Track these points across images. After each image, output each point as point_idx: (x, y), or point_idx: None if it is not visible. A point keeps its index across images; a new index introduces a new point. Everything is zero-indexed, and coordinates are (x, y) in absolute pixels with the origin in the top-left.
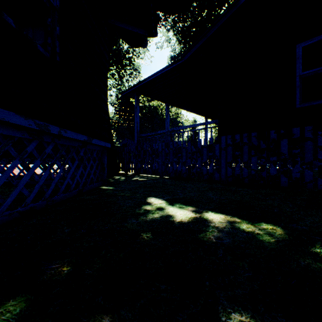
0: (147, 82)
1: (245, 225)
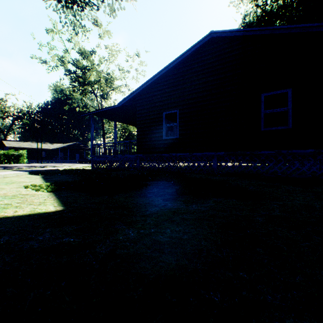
0: None
1: None
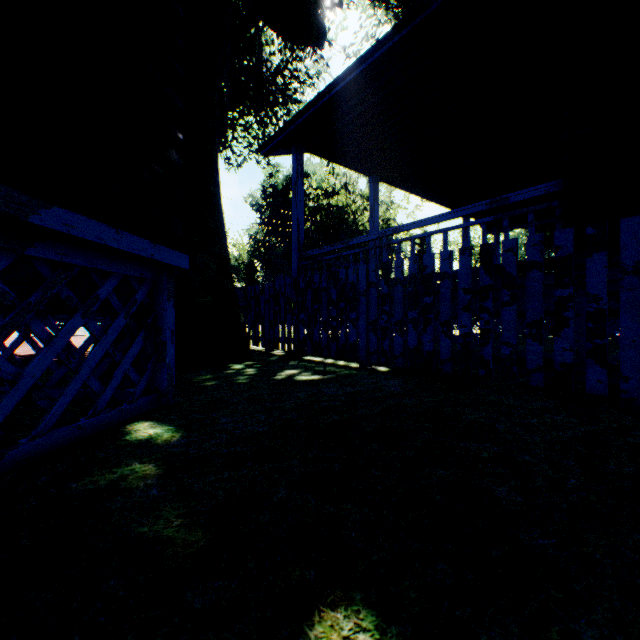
0: (322, 105)
1: None
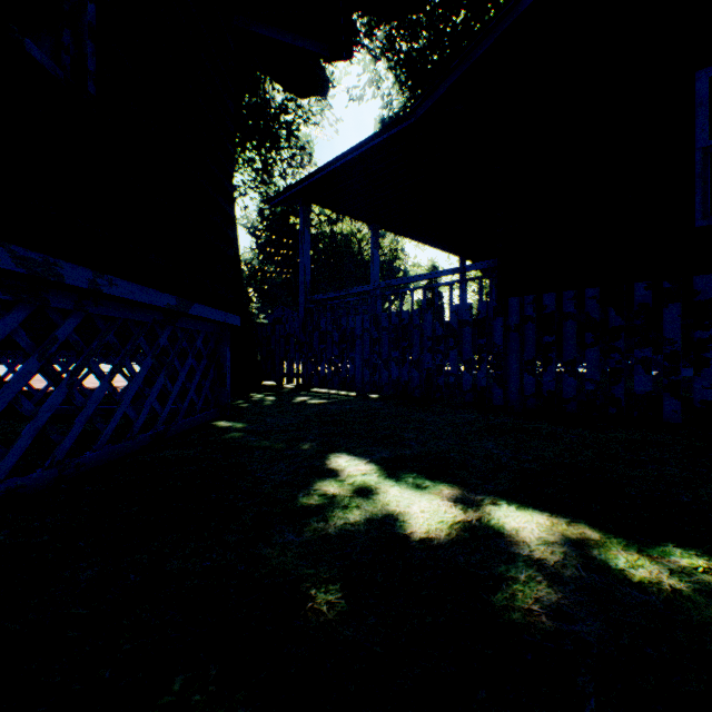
0: (327, 173)
1: (623, 556)
